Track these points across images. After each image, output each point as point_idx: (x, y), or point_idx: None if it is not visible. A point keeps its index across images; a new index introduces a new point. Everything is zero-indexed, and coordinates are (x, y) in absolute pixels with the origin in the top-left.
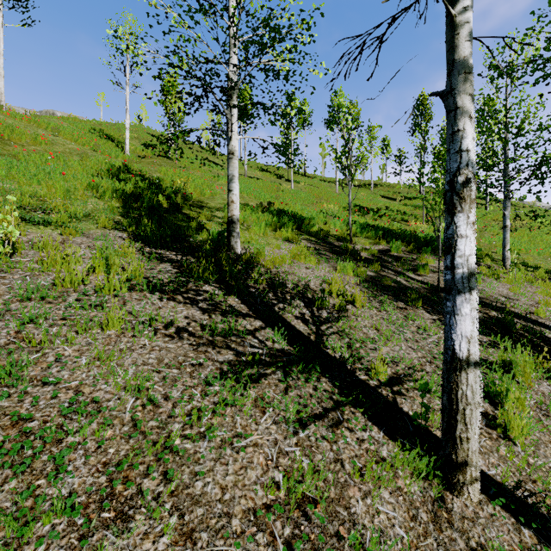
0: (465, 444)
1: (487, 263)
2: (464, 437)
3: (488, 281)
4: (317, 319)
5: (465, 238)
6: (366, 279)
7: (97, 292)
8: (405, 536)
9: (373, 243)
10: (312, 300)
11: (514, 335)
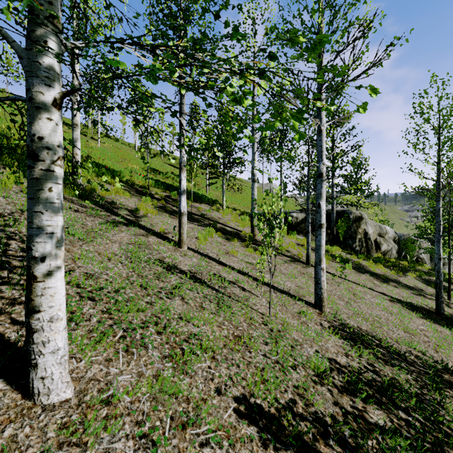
0: (183, 234)
1: (218, 206)
2: (183, 232)
3: (215, 212)
4: (135, 216)
5: (183, 180)
6: (158, 206)
7: (23, 191)
8: (166, 251)
9: (162, 190)
10: (131, 210)
11: (216, 228)
